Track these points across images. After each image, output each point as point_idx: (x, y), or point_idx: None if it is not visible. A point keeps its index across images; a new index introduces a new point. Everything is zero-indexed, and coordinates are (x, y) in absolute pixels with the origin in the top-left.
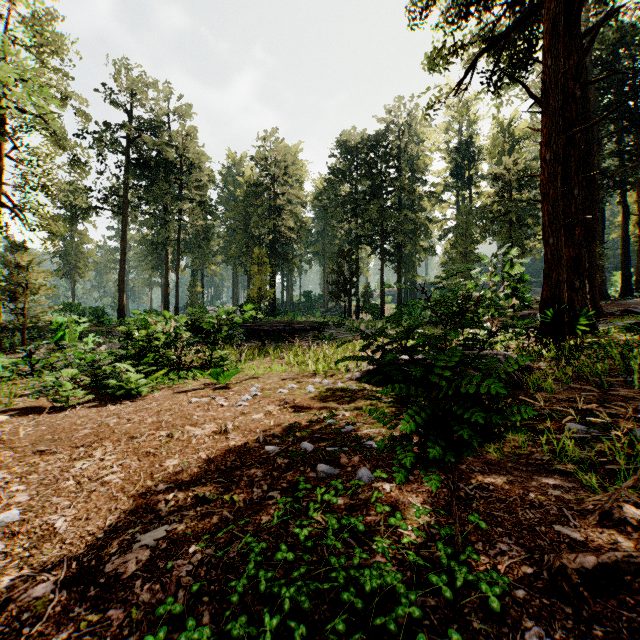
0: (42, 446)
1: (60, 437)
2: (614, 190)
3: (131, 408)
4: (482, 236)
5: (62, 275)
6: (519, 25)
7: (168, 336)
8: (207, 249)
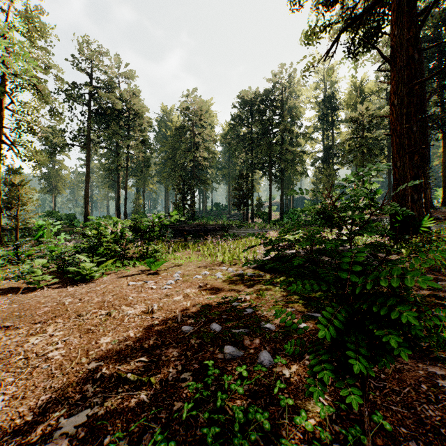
0: (10, 321)
1: (25, 314)
2: (437, 130)
3: (84, 289)
4: (341, 163)
5: (46, 192)
6: (371, 8)
7: (116, 235)
8: (147, 173)
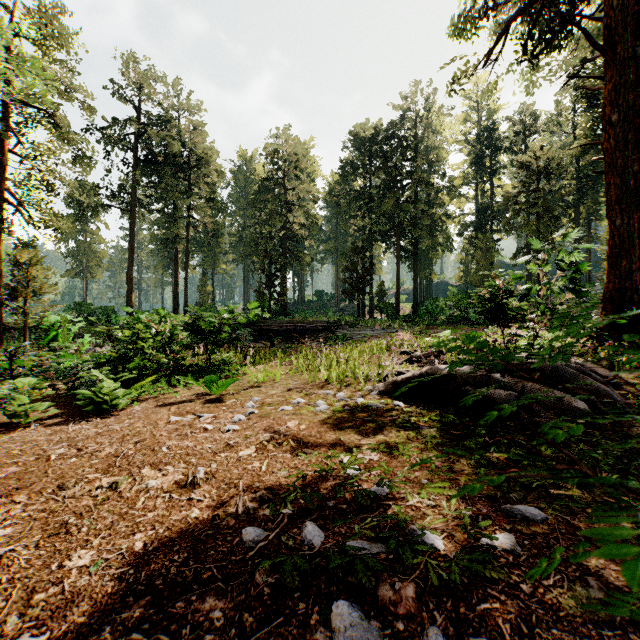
0: None
1: None
2: None
3: (95, 429)
4: (506, 230)
5: (75, 275)
6: None
7: (163, 337)
8: (217, 248)
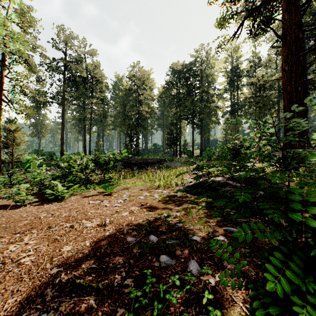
0: None
1: (10, 225)
2: (313, 90)
3: (56, 206)
4: (244, 115)
5: (34, 136)
6: (267, 1)
7: (82, 166)
8: (105, 122)
